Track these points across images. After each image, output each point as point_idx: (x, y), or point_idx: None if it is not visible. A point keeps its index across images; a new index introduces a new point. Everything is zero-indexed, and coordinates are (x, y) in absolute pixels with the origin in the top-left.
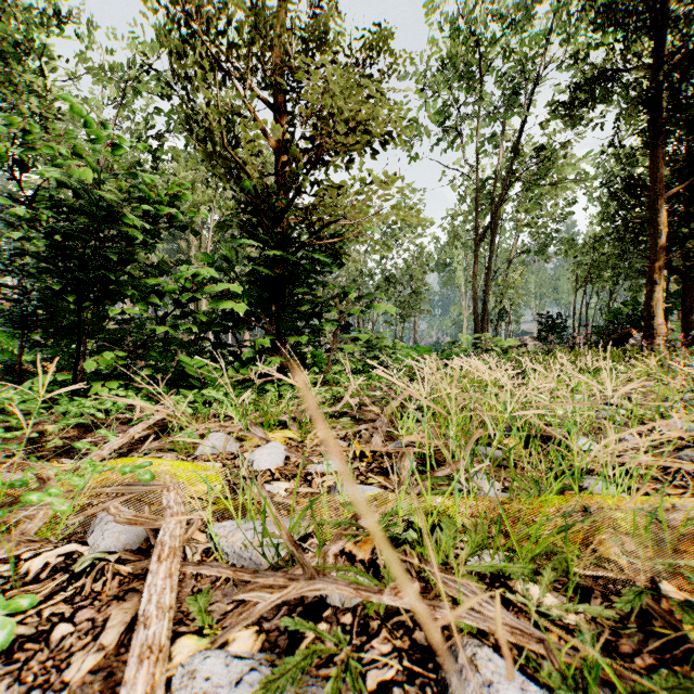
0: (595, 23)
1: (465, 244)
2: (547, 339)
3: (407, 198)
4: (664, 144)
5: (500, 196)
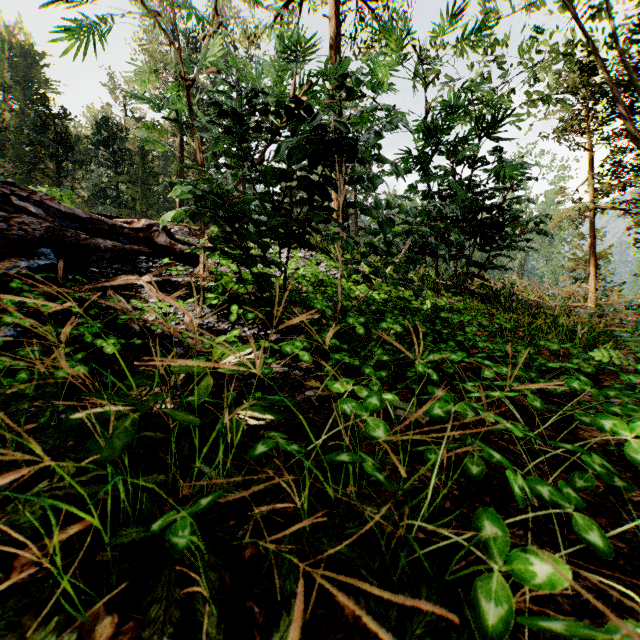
0: None
1: None
2: None
3: None
4: None
5: None
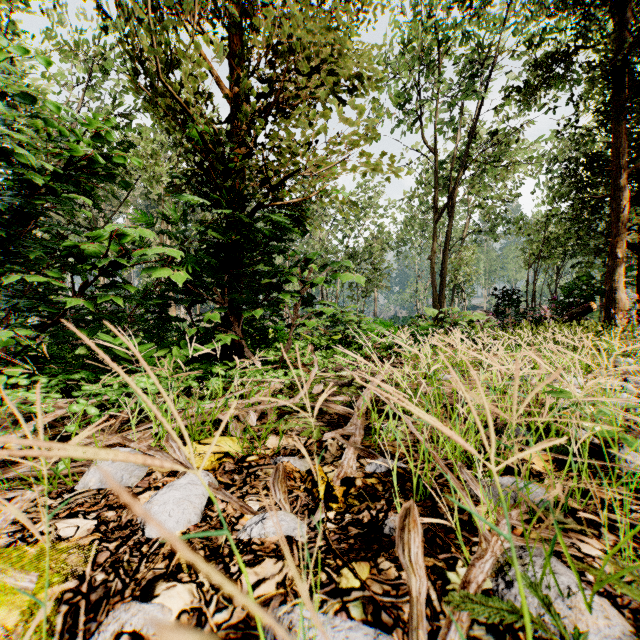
0: (549, 10)
1: (422, 224)
2: (502, 313)
3: (368, 181)
4: (625, 120)
5: (458, 176)
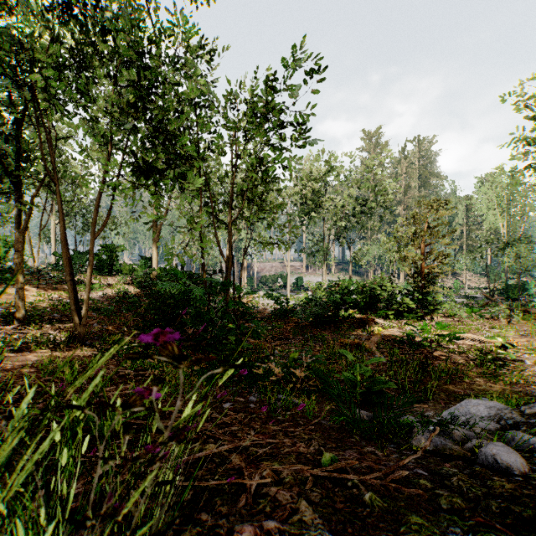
0: None
1: None
2: None
3: None
4: None
5: None
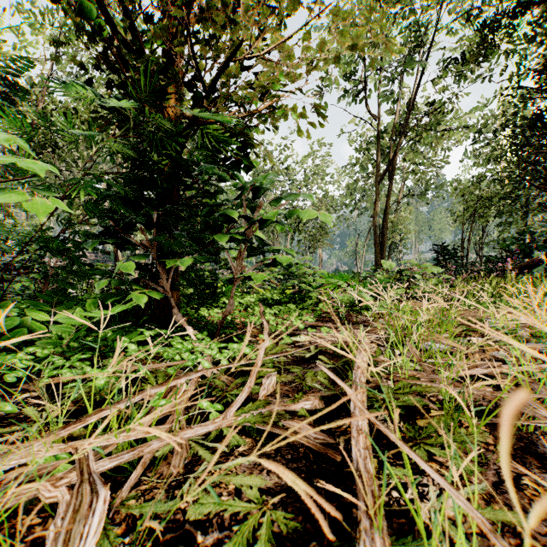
0: None
1: (362, 188)
2: (441, 267)
3: (314, 151)
4: None
5: (399, 141)
